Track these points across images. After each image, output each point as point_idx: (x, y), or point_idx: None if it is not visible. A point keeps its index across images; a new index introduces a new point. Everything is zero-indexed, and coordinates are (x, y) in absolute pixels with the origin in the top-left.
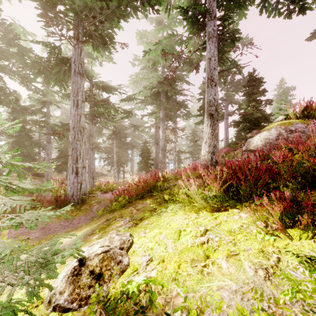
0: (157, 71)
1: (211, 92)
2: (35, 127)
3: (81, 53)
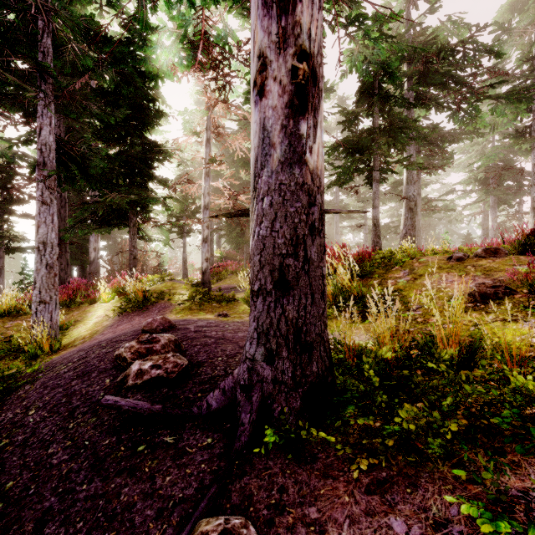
0: (484, 149)
1: (534, 190)
2: (357, 229)
3: (419, 181)
